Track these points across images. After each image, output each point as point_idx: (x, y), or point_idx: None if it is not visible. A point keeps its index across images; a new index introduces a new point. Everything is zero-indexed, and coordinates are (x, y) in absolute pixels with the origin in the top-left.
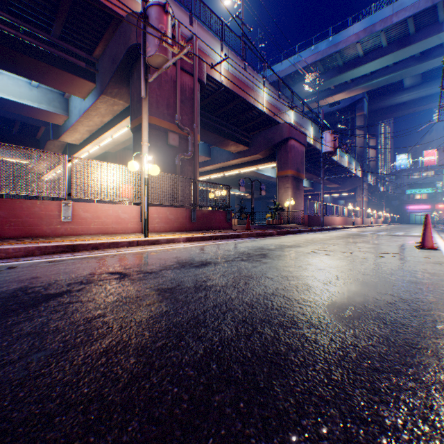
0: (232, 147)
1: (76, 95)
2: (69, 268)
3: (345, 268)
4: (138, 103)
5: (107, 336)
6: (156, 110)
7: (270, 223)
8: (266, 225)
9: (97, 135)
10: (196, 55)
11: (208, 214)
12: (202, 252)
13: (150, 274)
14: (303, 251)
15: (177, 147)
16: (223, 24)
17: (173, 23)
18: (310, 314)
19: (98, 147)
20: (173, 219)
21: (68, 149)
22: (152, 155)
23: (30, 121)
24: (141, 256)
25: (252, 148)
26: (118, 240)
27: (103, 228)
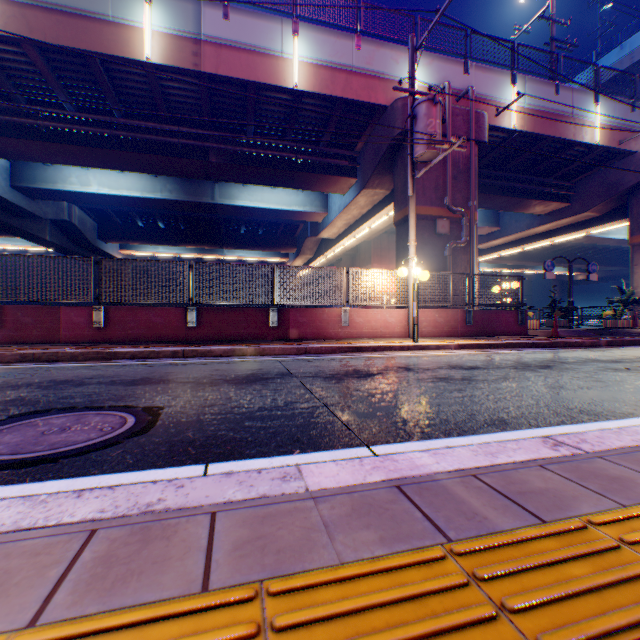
0: (536, 207)
1: (337, 193)
2: (368, 362)
3: (633, 383)
4: (401, 194)
5: (415, 387)
6: (421, 198)
7: (609, 326)
8: (593, 330)
9: (353, 228)
10: (472, 113)
11: (488, 316)
12: (473, 360)
13: (427, 370)
14: (610, 367)
15: (446, 235)
16: (514, 47)
17: (441, 88)
18: (536, 395)
19: (354, 239)
20: (442, 322)
21: (322, 244)
22: (416, 250)
23: (291, 221)
24: (414, 359)
25: (575, 204)
26: (391, 344)
27: (372, 332)
